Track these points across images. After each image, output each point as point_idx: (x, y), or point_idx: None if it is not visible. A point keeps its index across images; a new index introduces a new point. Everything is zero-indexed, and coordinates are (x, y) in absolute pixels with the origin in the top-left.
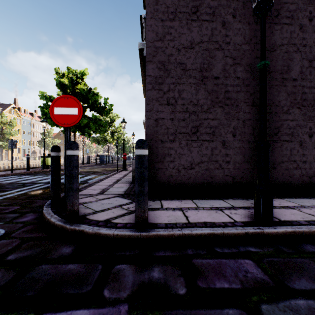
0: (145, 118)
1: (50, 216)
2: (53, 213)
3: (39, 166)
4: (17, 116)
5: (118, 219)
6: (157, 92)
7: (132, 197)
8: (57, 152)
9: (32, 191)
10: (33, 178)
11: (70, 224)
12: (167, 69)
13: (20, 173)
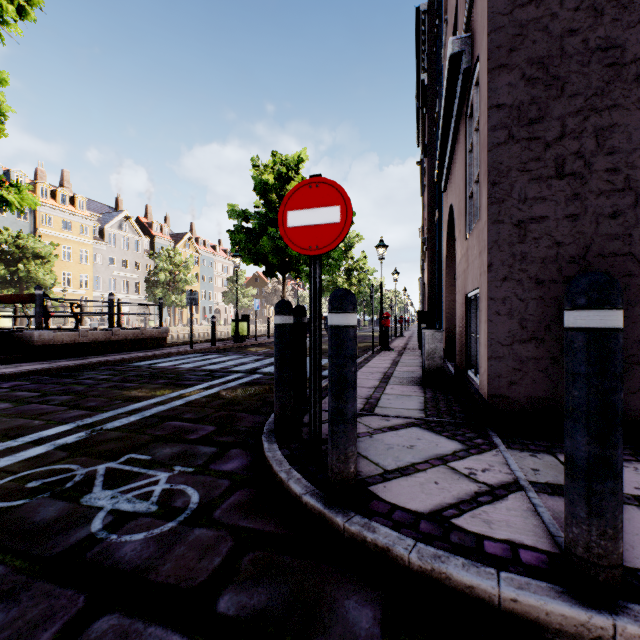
0: (487, 222)
1: (286, 474)
2: (287, 461)
3: (224, 335)
4: (194, 253)
5: (468, 516)
6: (524, 147)
7: (456, 432)
8: (288, 315)
9: (227, 389)
10: (223, 360)
11: (342, 512)
12: (556, 77)
13: (202, 349)
